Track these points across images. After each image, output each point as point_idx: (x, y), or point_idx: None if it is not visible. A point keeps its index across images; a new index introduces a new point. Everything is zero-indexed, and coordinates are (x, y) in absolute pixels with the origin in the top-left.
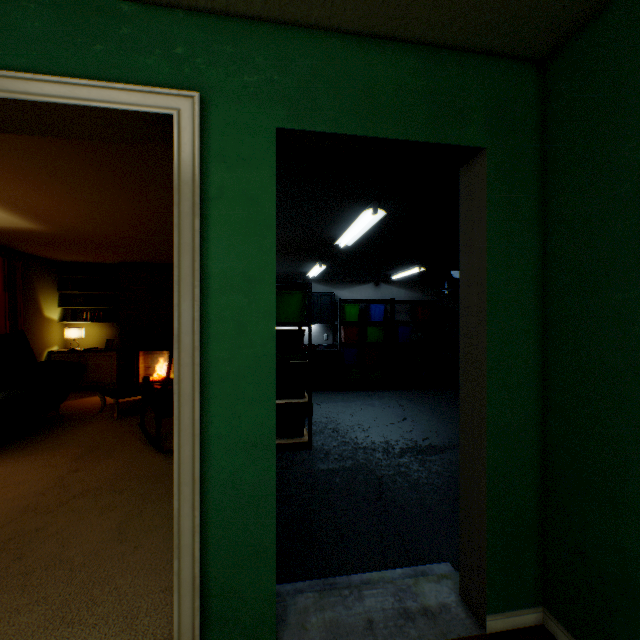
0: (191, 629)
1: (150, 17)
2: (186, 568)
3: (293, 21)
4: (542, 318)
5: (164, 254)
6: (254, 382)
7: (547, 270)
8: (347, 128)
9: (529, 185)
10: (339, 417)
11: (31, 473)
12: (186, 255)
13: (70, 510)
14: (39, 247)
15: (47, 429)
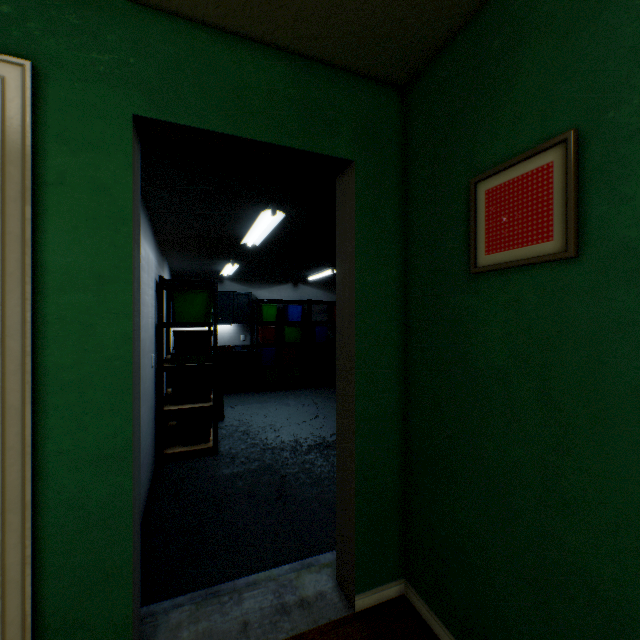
0: None
1: None
2: (13, 608)
3: (152, 3)
4: (404, 319)
5: None
6: (105, 389)
7: (407, 276)
8: (215, 125)
9: (393, 199)
10: (252, 419)
11: None
12: (13, 246)
13: None
14: None
15: None
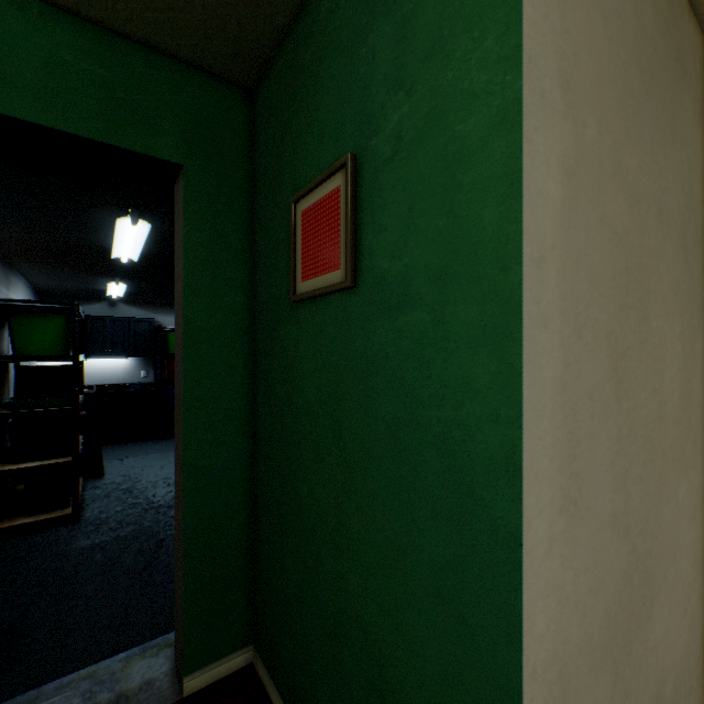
0: None
1: None
2: None
3: None
4: (253, 352)
5: None
6: None
7: (255, 303)
8: None
9: (238, 214)
10: (143, 473)
11: None
12: None
13: None
14: None
15: None
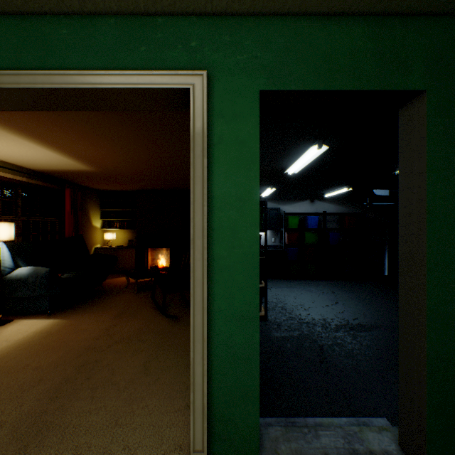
0: (201, 442)
1: (174, 24)
2: (198, 399)
3: (271, 12)
4: None
5: (164, 183)
6: (243, 273)
7: None
8: (311, 85)
9: None
10: (285, 299)
11: (90, 325)
12: (198, 184)
13: (114, 350)
14: (90, 181)
15: (96, 297)
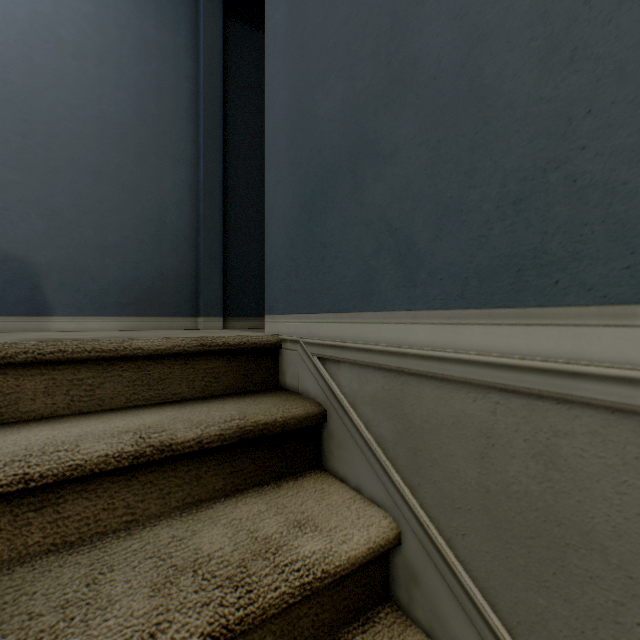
0: None
1: None
2: None
3: None
4: None
5: None
6: None
7: None
8: None
9: None
10: None
11: None
12: None
13: None
14: None
15: None
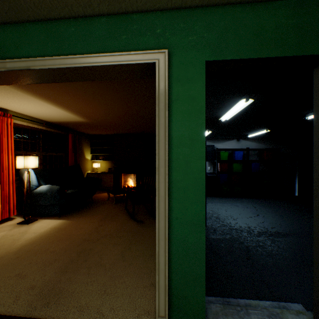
0: (164, 310)
1: (145, 18)
2: (161, 280)
3: (215, 3)
4: None
5: (132, 129)
6: (194, 192)
7: None
8: (244, 55)
9: None
10: (219, 211)
11: (85, 224)
12: (161, 129)
13: (101, 242)
14: (84, 129)
15: (88, 206)
